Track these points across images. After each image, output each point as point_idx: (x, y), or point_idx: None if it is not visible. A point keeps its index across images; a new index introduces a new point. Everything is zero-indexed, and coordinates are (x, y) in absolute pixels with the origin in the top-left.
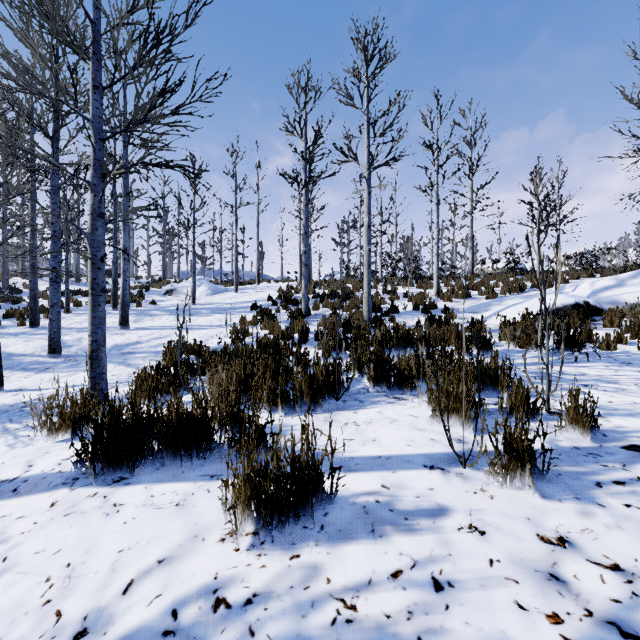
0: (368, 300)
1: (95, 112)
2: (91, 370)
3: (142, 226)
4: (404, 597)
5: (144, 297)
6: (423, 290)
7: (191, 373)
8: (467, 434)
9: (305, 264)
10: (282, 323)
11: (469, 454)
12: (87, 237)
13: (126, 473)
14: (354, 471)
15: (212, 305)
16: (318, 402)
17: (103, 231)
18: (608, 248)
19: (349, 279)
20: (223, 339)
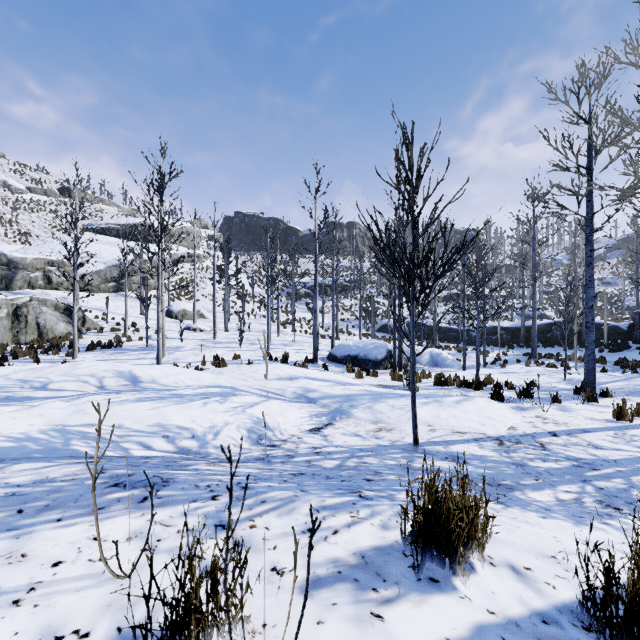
0: None
1: None
2: None
3: None
4: (328, 523)
5: None
6: None
7: None
8: None
9: None
10: None
11: None
12: None
13: None
14: None
15: None
16: None
17: None
18: None
19: None
20: None
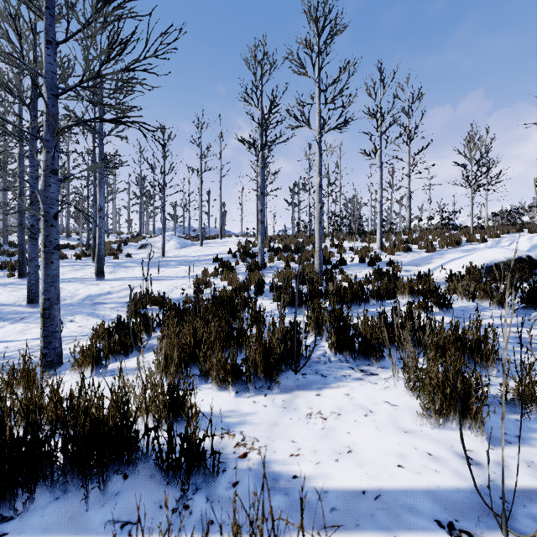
0: (319, 254)
1: (48, 67)
2: (43, 329)
3: (123, 190)
4: None
5: (121, 250)
6: (367, 244)
7: (147, 330)
8: (475, 445)
9: (261, 221)
10: (240, 275)
11: (510, 510)
12: (40, 194)
13: (8, 511)
14: (331, 529)
15: (179, 258)
16: (274, 379)
17: (57, 188)
18: (530, 206)
19: (300, 234)
20: (186, 290)
